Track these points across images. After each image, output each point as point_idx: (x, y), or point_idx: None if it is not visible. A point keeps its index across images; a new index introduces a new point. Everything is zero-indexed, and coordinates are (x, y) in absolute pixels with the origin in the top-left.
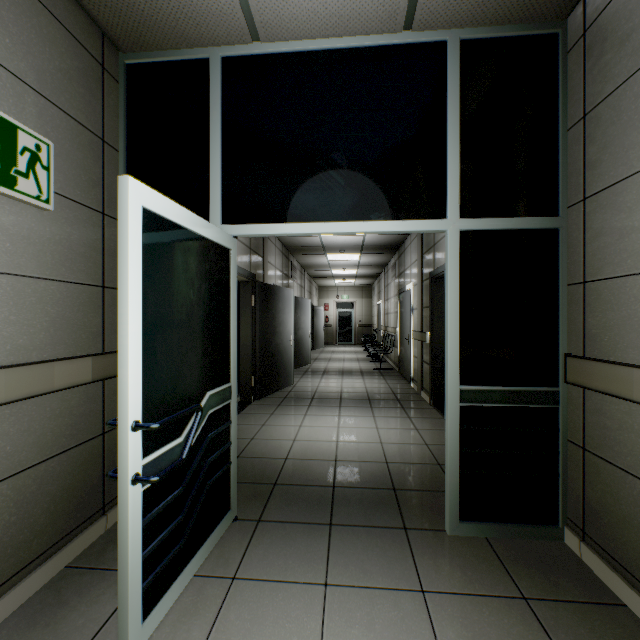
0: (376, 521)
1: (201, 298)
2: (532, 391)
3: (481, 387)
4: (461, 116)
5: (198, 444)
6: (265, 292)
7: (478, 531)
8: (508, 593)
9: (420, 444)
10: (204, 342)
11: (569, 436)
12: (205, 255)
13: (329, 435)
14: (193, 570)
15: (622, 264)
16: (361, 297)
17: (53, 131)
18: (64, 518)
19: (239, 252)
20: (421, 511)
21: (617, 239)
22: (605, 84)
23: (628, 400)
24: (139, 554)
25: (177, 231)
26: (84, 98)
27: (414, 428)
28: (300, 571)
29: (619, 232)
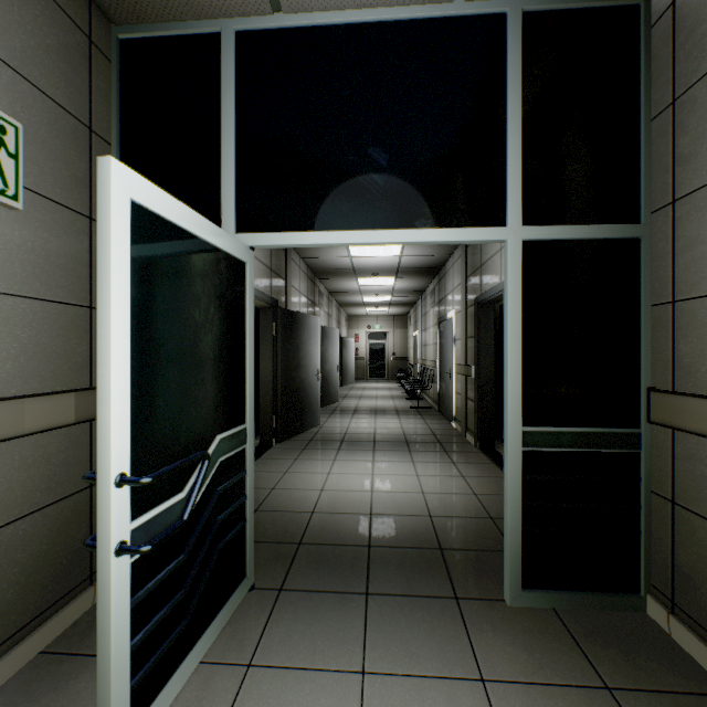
0: (421, 589)
1: (209, 320)
2: (608, 433)
3: (548, 428)
4: (523, 103)
5: (205, 499)
6: (288, 320)
7: (544, 601)
8: (587, 681)
9: (468, 494)
10: (213, 374)
11: (653, 487)
12: (214, 268)
13: (362, 484)
14: (199, 656)
15: None
16: (395, 327)
17: (24, 112)
18: (39, 592)
19: (258, 273)
20: (474, 576)
21: None
22: (702, 60)
23: None
24: (126, 645)
25: (178, 235)
26: (65, 75)
27: (460, 475)
28: (331, 655)
29: None
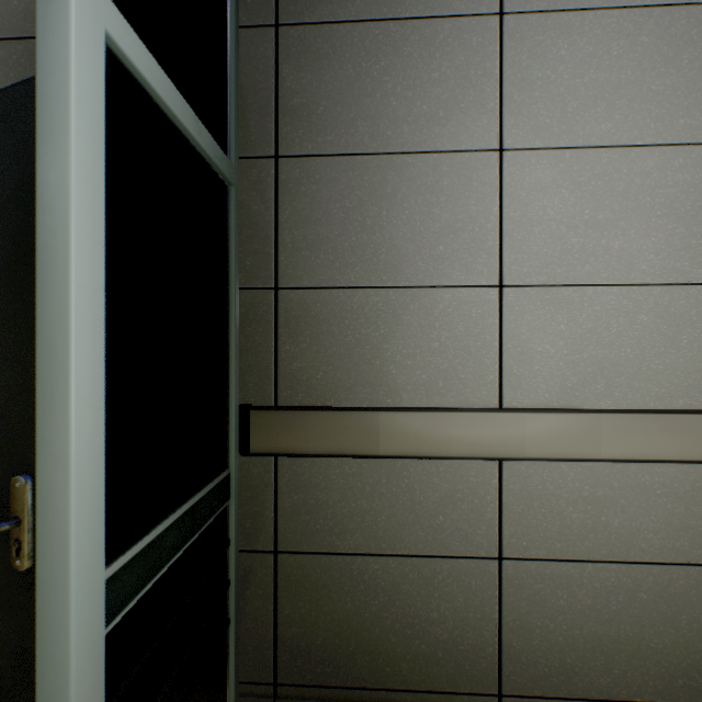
0: None
1: None
2: (211, 492)
3: (147, 538)
4: None
5: None
6: None
7: None
8: None
9: None
10: None
11: (245, 543)
12: None
13: None
14: None
15: (348, 271)
16: None
17: None
18: None
19: None
20: None
21: (340, 235)
22: (319, 3)
23: (373, 456)
24: None
25: None
26: None
27: None
28: None
29: (343, 226)
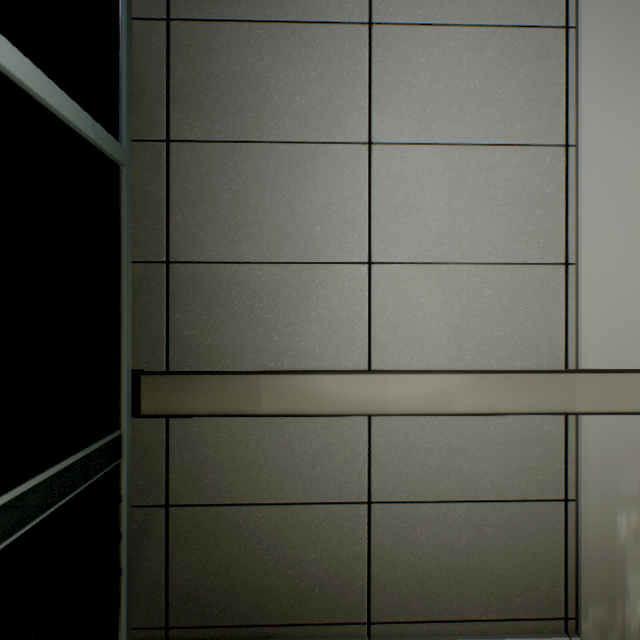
0: None
1: None
2: (94, 452)
3: (4, 497)
4: None
5: None
6: None
7: None
8: None
9: None
10: None
11: (138, 498)
12: None
13: None
14: None
15: (235, 247)
16: None
17: None
18: None
19: None
20: None
21: (227, 214)
22: (208, 2)
23: (255, 415)
24: None
25: None
26: None
27: None
28: None
29: (230, 206)
